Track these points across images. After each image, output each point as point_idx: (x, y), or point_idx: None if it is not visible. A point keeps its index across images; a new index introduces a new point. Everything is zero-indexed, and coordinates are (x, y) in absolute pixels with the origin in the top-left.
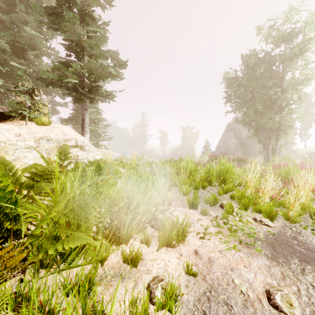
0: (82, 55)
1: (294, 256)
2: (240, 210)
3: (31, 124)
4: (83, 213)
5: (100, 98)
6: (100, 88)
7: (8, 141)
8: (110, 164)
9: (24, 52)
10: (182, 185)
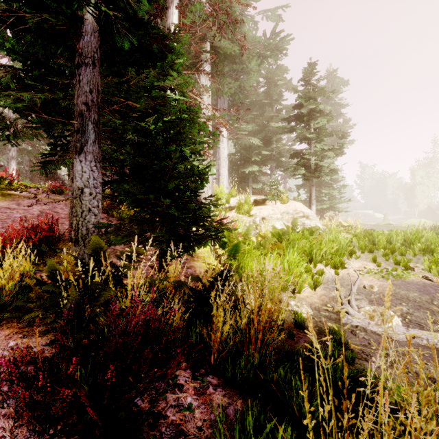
0: (310, 143)
1: (416, 289)
2: (423, 272)
3: (278, 203)
4: (297, 245)
5: (324, 173)
6: (324, 165)
7: (269, 216)
8: (324, 229)
9: (269, 138)
10: (381, 249)
